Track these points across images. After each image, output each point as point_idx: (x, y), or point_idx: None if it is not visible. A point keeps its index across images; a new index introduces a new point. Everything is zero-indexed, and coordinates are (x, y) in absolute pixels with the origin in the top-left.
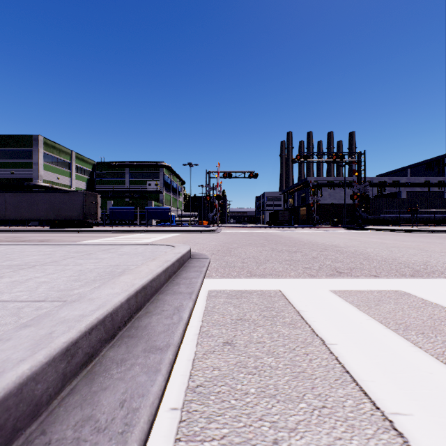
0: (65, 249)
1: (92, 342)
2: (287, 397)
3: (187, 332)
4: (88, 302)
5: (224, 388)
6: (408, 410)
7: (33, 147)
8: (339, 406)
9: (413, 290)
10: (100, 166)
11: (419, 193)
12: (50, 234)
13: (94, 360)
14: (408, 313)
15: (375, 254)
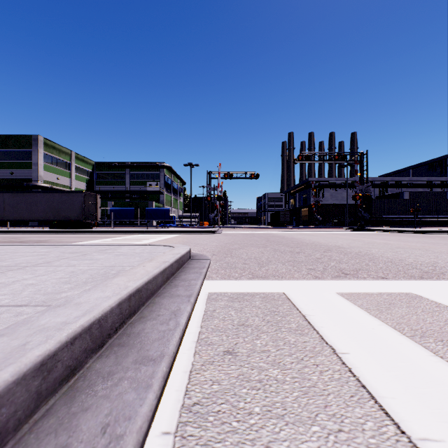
0: (61, 249)
1: (75, 353)
2: (297, 418)
3: (185, 339)
4: (74, 307)
5: (224, 407)
6: (439, 435)
7: (33, 147)
8: (358, 430)
9: (425, 293)
10: (100, 166)
11: (421, 194)
12: (49, 235)
13: (77, 374)
14: (423, 318)
15: (381, 254)
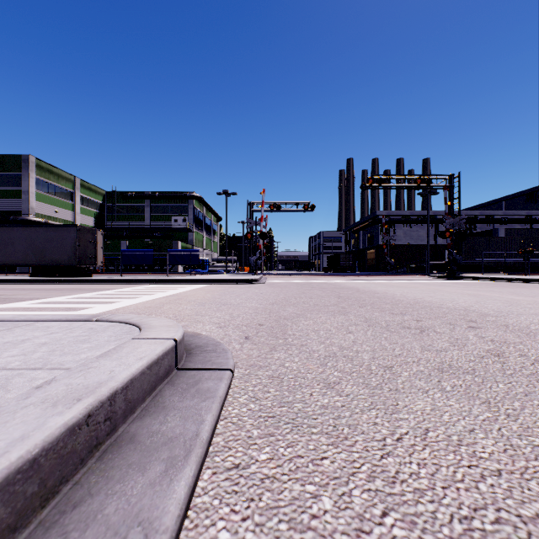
0: None
1: None
2: None
3: None
4: None
5: None
6: None
7: (22, 170)
8: None
9: None
10: (113, 197)
11: (521, 231)
12: (17, 286)
13: None
14: None
15: None
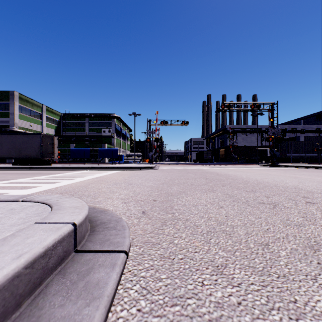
0: None
1: None
2: None
3: None
4: None
5: None
6: None
7: (10, 100)
8: None
9: None
10: (66, 117)
11: (313, 137)
12: (1, 171)
13: None
14: None
15: None
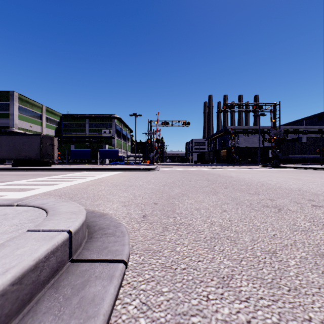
0: None
1: None
2: None
3: None
4: None
5: None
6: None
7: (10, 101)
8: None
9: None
10: (66, 117)
11: (316, 138)
12: (0, 172)
13: None
14: None
15: None
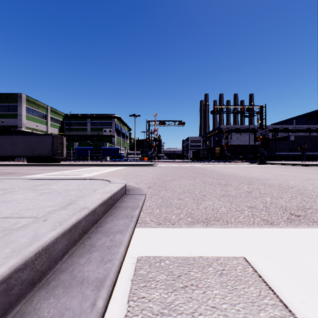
0: None
1: None
2: None
3: None
4: None
5: None
6: None
7: (18, 102)
8: None
9: None
10: (69, 117)
11: (303, 137)
12: (23, 167)
13: None
14: None
15: (303, 187)
